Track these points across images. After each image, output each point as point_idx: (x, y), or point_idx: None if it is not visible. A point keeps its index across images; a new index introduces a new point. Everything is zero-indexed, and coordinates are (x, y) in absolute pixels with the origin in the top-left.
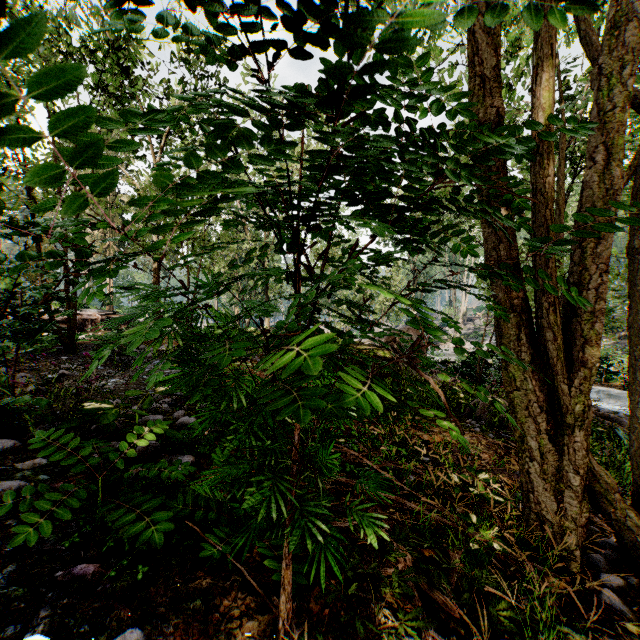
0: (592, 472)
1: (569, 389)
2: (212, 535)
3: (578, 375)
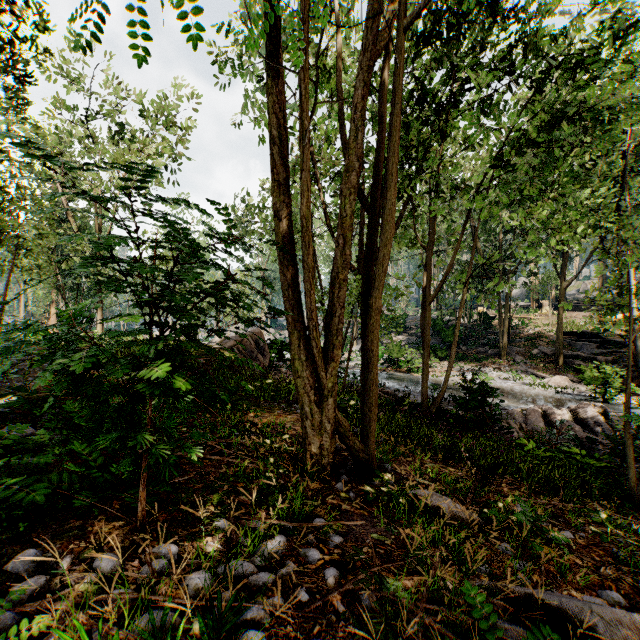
0: (338, 421)
1: (326, 375)
2: (80, 495)
3: (331, 366)
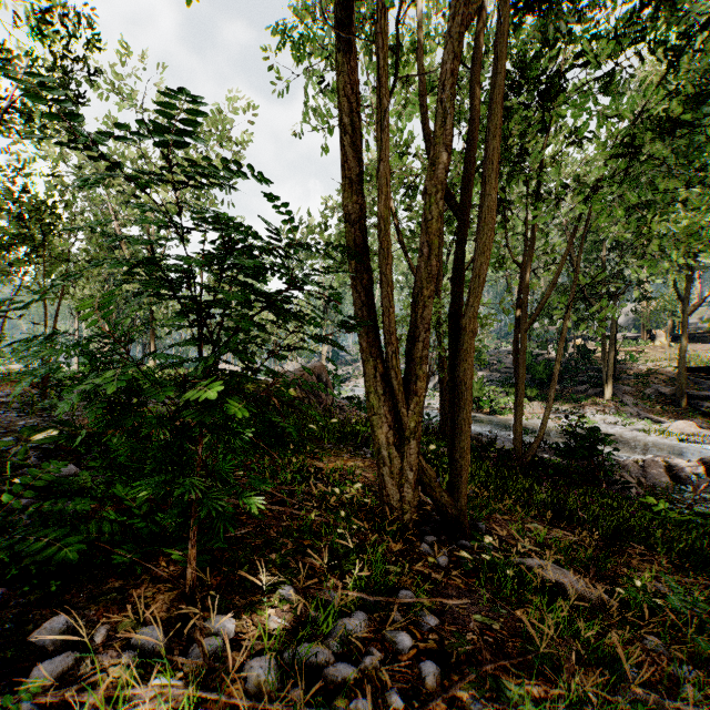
0: (422, 469)
1: (407, 412)
2: (121, 549)
3: (413, 402)
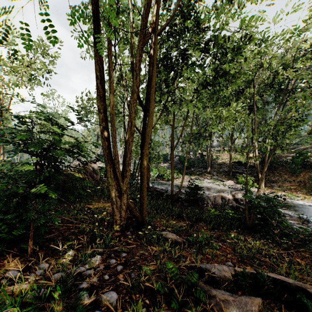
0: (129, 204)
1: (123, 184)
2: None
3: (125, 180)
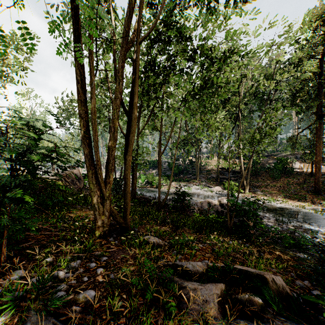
0: (112, 211)
1: (106, 190)
2: None
3: (108, 186)
